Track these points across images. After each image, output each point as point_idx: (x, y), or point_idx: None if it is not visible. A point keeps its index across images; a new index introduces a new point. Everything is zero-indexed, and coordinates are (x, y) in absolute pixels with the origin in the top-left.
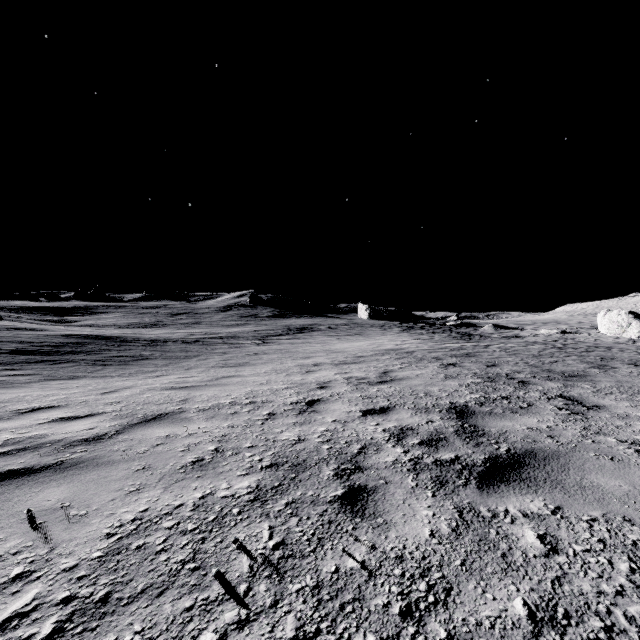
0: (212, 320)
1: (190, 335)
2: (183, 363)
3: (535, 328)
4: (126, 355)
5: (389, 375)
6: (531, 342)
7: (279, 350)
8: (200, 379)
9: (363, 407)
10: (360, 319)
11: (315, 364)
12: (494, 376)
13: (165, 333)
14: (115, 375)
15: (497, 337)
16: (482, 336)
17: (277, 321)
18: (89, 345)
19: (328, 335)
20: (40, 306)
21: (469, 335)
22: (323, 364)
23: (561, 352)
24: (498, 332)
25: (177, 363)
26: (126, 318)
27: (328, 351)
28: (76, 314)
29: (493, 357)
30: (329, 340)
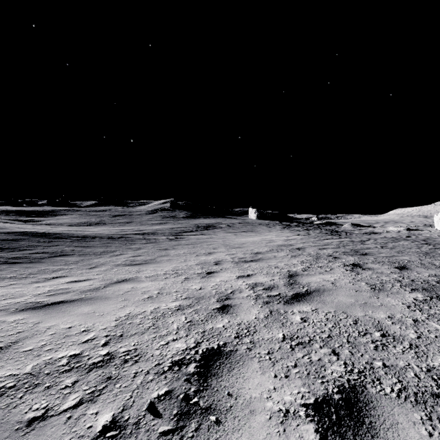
0: (141, 220)
1: (120, 231)
2: (95, 260)
3: (382, 226)
4: (47, 251)
5: (299, 282)
6: (392, 238)
7: (187, 245)
8: (88, 286)
9: (305, 388)
10: (250, 219)
11: (216, 262)
12: (428, 286)
13: (102, 230)
14: (9, 277)
15: (359, 233)
16: (347, 232)
17: (189, 221)
18: (21, 241)
19: (227, 231)
20: (18, 210)
21: (336, 231)
22: (224, 262)
23: (439, 249)
24: (357, 229)
25: (89, 260)
26: (78, 218)
27: (228, 246)
28: (43, 215)
29: (387, 255)
30: (228, 236)
